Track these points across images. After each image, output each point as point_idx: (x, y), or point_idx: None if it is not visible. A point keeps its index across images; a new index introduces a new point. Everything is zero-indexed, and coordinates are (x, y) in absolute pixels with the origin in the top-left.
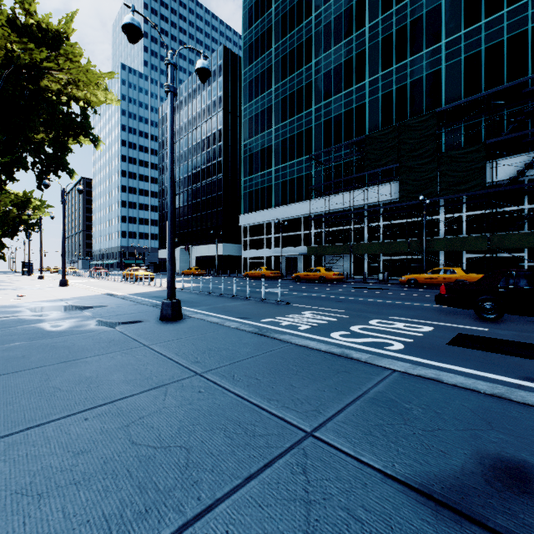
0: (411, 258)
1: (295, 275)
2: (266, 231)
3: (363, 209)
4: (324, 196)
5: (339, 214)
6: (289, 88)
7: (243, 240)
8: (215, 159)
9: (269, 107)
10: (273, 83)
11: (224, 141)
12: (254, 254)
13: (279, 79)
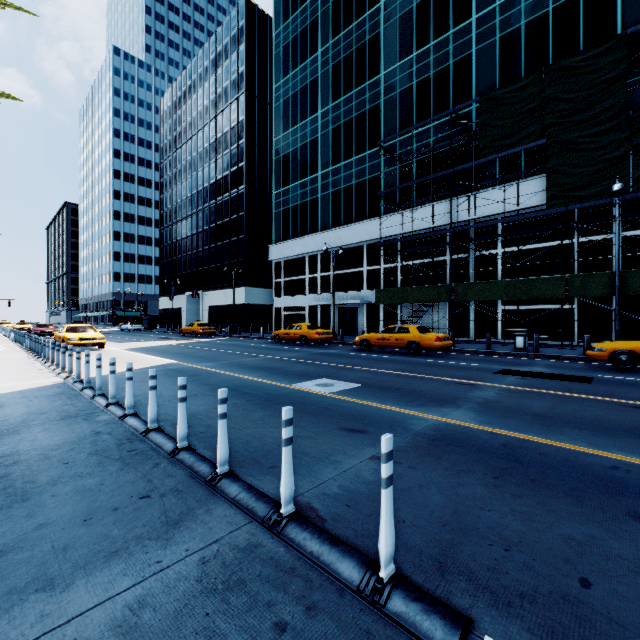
0: (572, 307)
1: (361, 339)
2: (309, 268)
3: (475, 224)
4: (399, 211)
5: (430, 233)
6: (343, 49)
7: (274, 282)
8: (235, 165)
9: (314, 80)
10: (319, 43)
11: (247, 138)
12: (290, 303)
13: (328, 37)
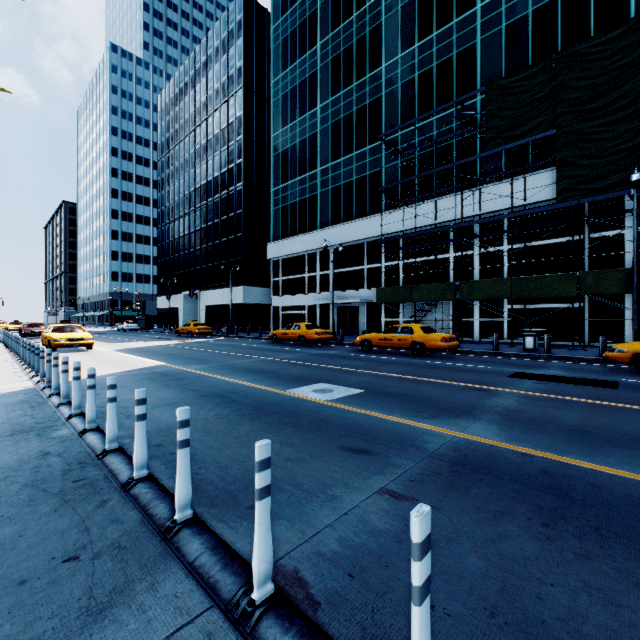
0: (584, 306)
1: (362, 339)
2: (308, 266)
3: (481, 219)
4: (401, 207)
5: (434, 229)
6: (343, 41)
7: (273, 281)
8: (233, 162)
9: (313, 74)
10: (318, 36)
11: (245, 134)
12: (289, 302)
13: (327, 29)
